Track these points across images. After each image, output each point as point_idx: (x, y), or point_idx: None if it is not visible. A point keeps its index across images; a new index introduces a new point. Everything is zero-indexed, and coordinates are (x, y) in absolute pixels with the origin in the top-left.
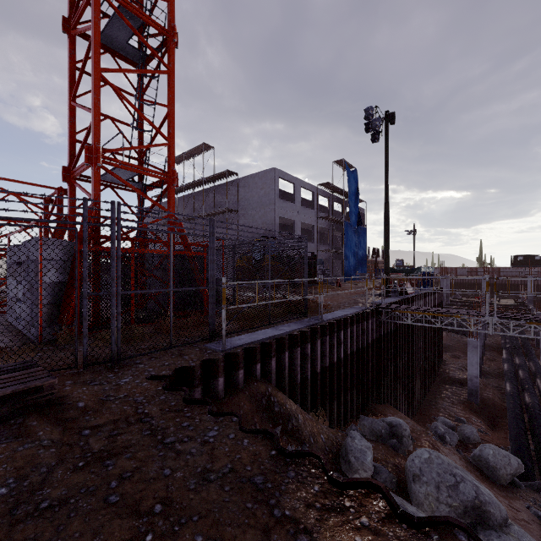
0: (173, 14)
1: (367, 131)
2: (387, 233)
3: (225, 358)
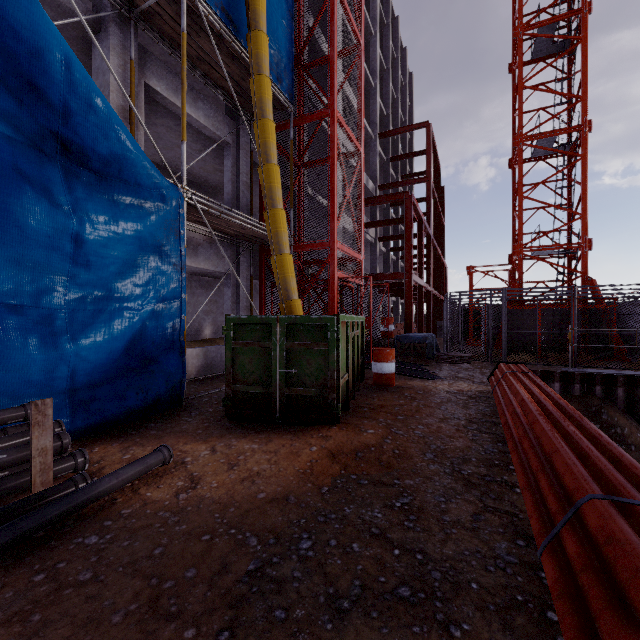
0: (585, 108)
1: None
2: None
3: (564, 374)
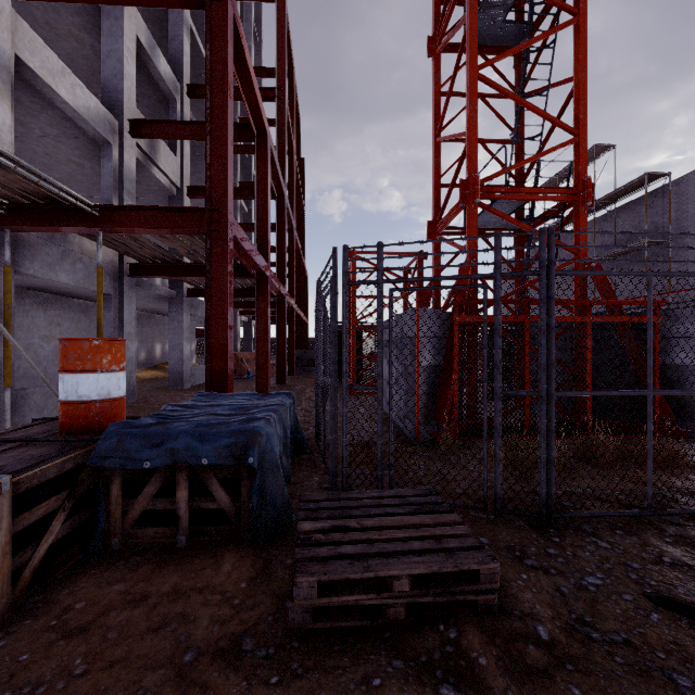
0: None
1: None
2: None
3: None
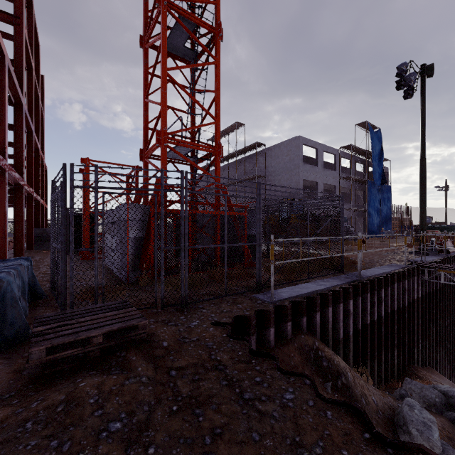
0: (219, 13)
1: (398, 88)
2: (423, 190)
3: (274, 310)
